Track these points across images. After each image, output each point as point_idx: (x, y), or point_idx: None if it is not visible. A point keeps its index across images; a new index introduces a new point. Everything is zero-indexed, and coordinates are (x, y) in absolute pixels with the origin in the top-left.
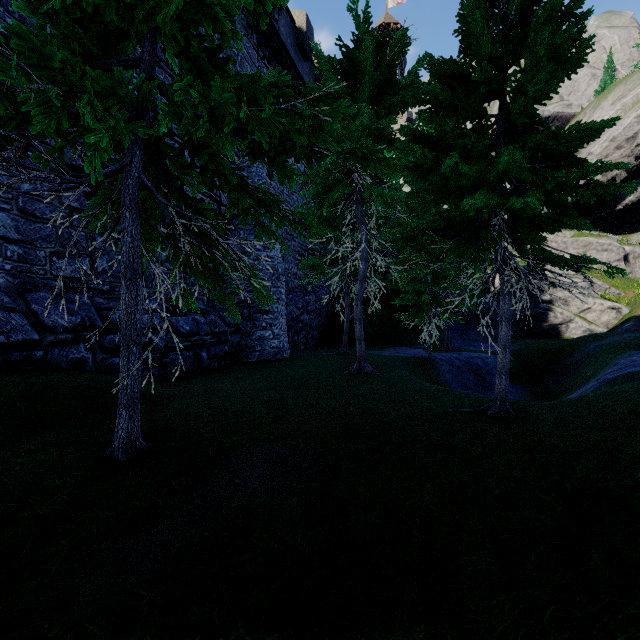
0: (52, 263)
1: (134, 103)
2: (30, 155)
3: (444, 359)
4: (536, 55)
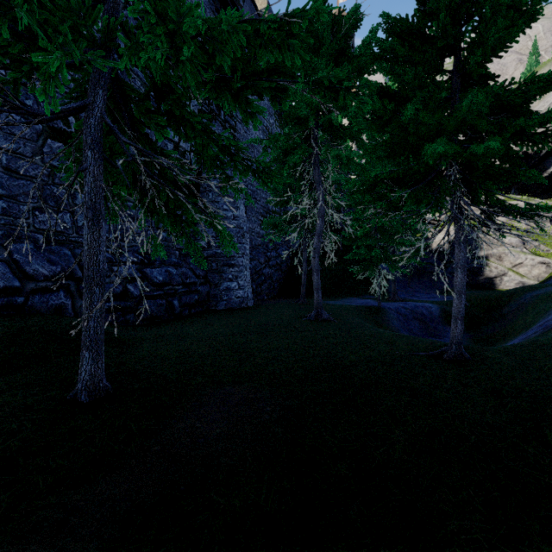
0: (35, 217)
1: (96, 41)
2: (14, 117)
3: (392, 308)
4: (496, 3)
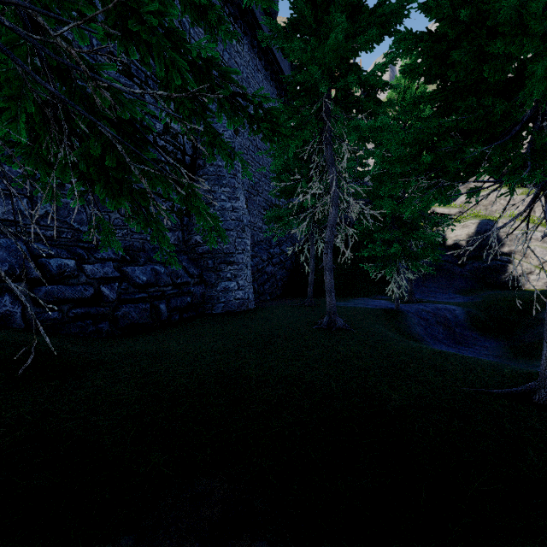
0: None
1: None
2: None
3: (411, 311)
4: None
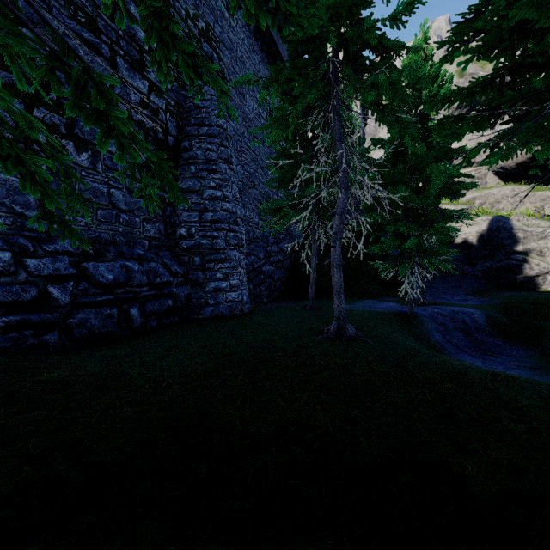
0: None
1: None
2: None
3: (426, 315)
4: None
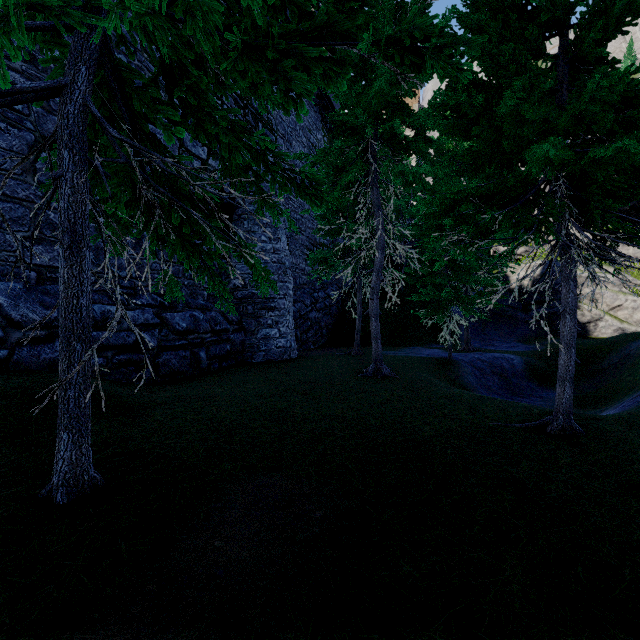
0: (25, 249)
1: None
2: None
3: (466, 360)
4: None
